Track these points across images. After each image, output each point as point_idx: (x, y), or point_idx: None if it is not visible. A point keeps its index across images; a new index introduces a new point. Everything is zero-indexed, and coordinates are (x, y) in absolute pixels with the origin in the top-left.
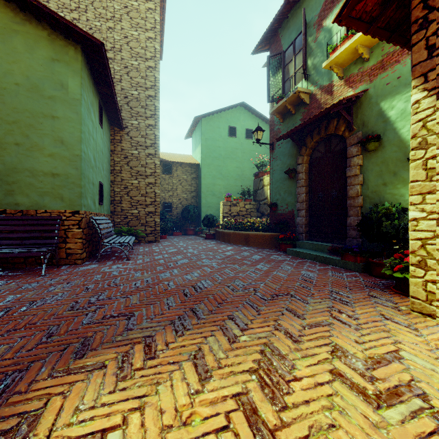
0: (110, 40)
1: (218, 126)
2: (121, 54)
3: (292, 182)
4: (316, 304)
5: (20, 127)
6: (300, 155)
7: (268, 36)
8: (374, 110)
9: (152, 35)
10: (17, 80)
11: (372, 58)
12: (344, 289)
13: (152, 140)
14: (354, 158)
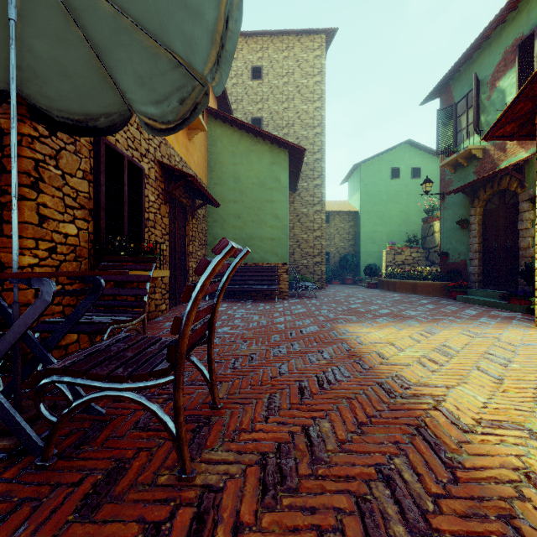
0: (285, 118)
1: (379, 170)
2: (294, 128)
3: (464, 232)
4: (466, 321)
5: (254, 210)
6: (472, 206)
7: (438, 89)
8: None
9: (319, 104)
10: (253, 181)
11: None
12: (495, 318)
13: (319, 198)
14: (525, 213)
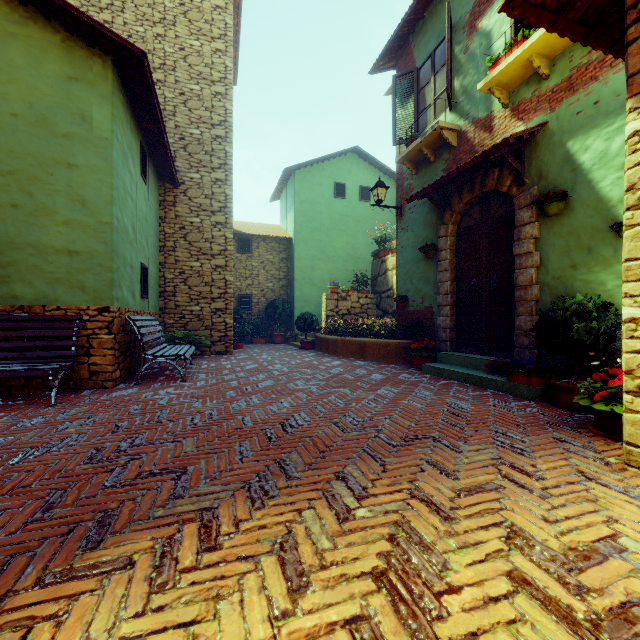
0: (159, 53)
1: (319, 182)
2: (175, 74)
3: (430, 263)
4: (474, 453)
5: (20, 181)
6: (442, 223)
7: (394, 46)
8: (558, 154)
9: (221, 46)
10: (15, 109)
11: (553, 75)
12: (515, 429)
13: (221, 202)
14: (526, 226)
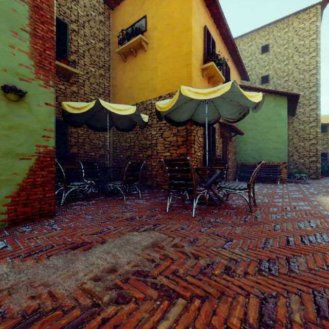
0: (286, 70)
1: None
2: (292, 75)
3: None
4: None
5: (264, 134)
6: None
7: None
8: None
9: (314, 54)
10: (262, 117)
11: None
12: None
13: (314, 117)
14: None
